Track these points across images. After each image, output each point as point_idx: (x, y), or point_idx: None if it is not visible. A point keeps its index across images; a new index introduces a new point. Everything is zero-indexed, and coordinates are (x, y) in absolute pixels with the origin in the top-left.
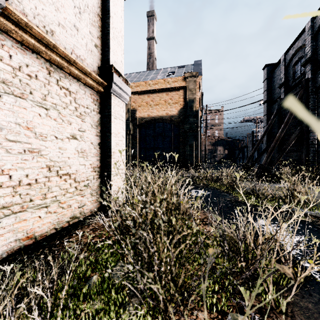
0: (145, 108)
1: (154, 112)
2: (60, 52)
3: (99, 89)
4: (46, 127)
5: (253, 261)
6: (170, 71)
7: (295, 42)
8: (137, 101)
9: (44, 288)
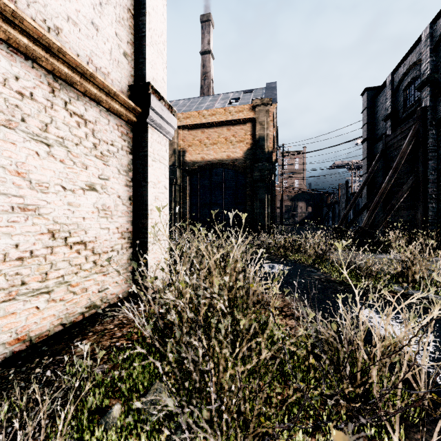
0: (198, 149)
1: (210, 154)
2: (69, 59)
3: (129, 118)
4: (48, 172)
5: (364, 379)
6: (233, 97)
7: (407, 56)
8: (186, 138)
9: (35, 427)
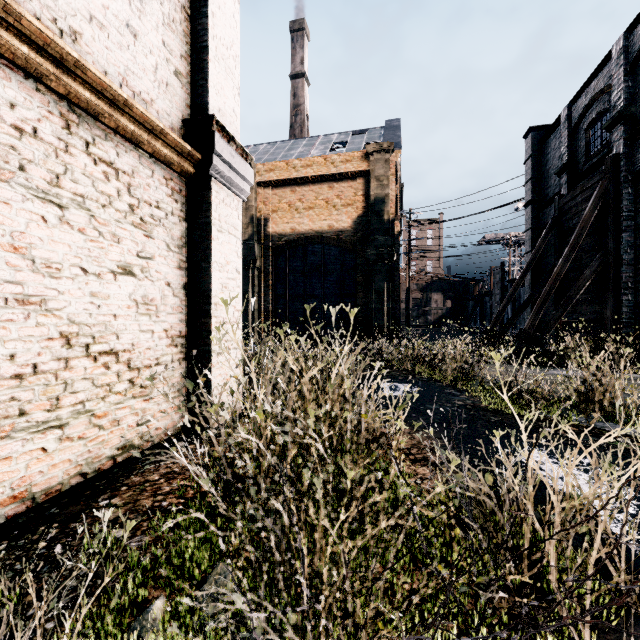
0: (287, 216)
1: (304, 223)
2: (91, 78)
3: (184, 168)
4: (60, 247)
5: (534, 559)
6: (337, 141)
7: (590, 81)
8: (269, 200)
9: (34, 634)
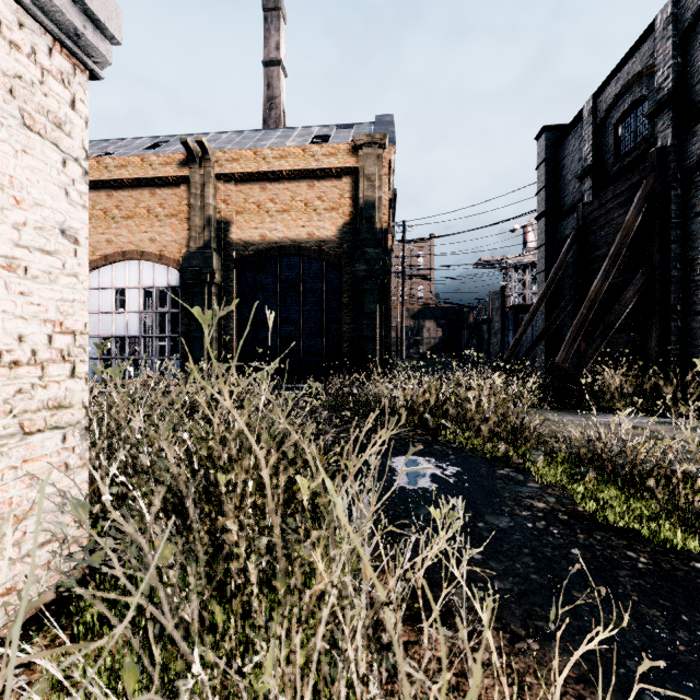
0: (255, 219)
1: (277, 229)
2: None
3: None
4: None
5: None
6: (319, 134)
7: (622, 64)
8: (232, 199)
9: None
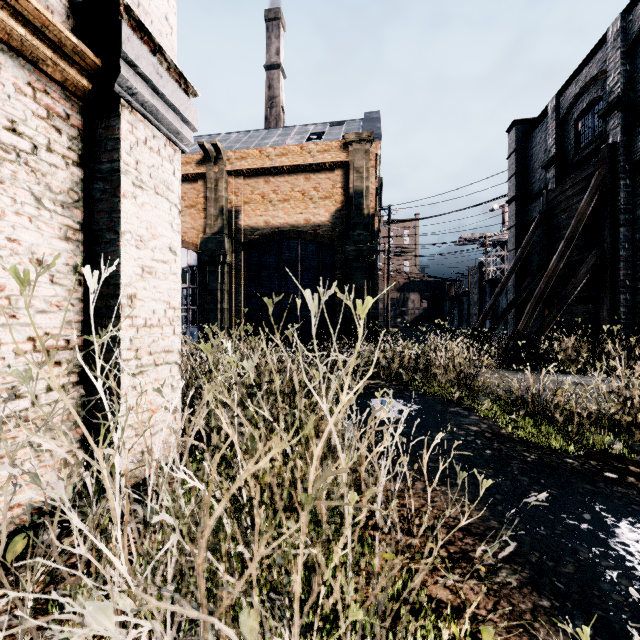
0: (260, 208)
1: (279, 216)
2: None
3: (69, 75)
4: None
5: None
6: (314, 132)
7: (581, 68)
8: (241, 191)
9: None
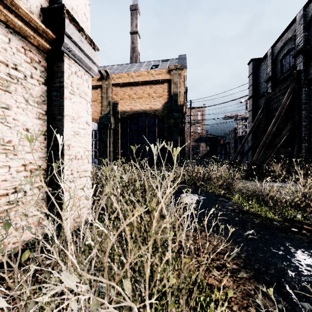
0: (128, 101)
1: (137, 105)
2: None
3: (40, 43)
4: None
5: None
6: (154, 64)
7: (283, 34)
8: (119, 93)
9: None
